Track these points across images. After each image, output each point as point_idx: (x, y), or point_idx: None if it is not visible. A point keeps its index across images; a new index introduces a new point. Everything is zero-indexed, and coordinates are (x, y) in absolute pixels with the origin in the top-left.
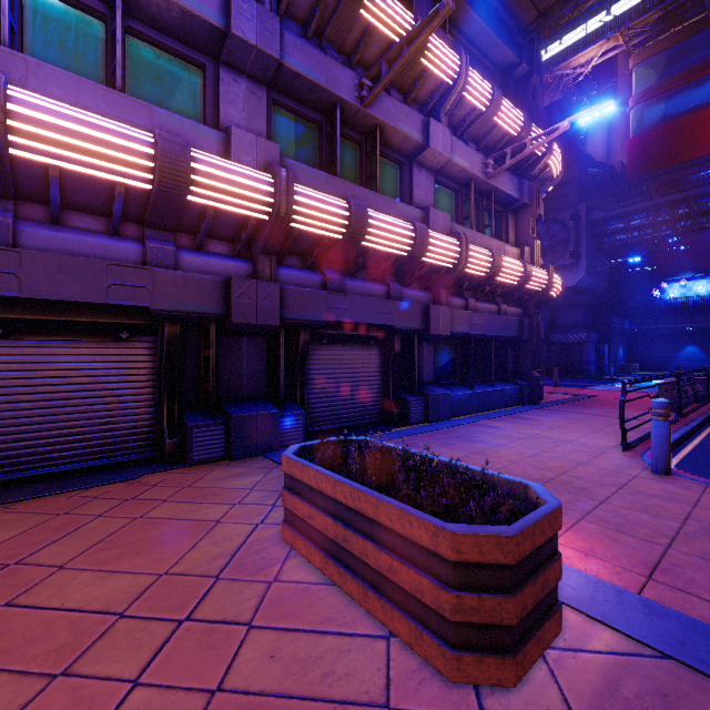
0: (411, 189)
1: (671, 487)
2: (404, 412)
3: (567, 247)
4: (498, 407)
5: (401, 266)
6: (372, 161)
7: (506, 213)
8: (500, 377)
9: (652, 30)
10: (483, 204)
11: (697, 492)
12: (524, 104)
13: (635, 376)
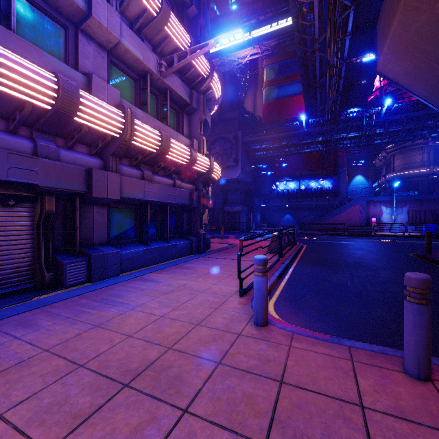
0: (76, 55)
1: (265, 347)
2: (59, 275)
3: (232, 155)
4: (172, 258)
5: (49, 122)
6: (18, 4)
7: (182, 113)
8: (178, 235)
9: (273, 50)
10: (161, 99)
11: (285, 350)
12: (194, 37)
13: (264, 230)
